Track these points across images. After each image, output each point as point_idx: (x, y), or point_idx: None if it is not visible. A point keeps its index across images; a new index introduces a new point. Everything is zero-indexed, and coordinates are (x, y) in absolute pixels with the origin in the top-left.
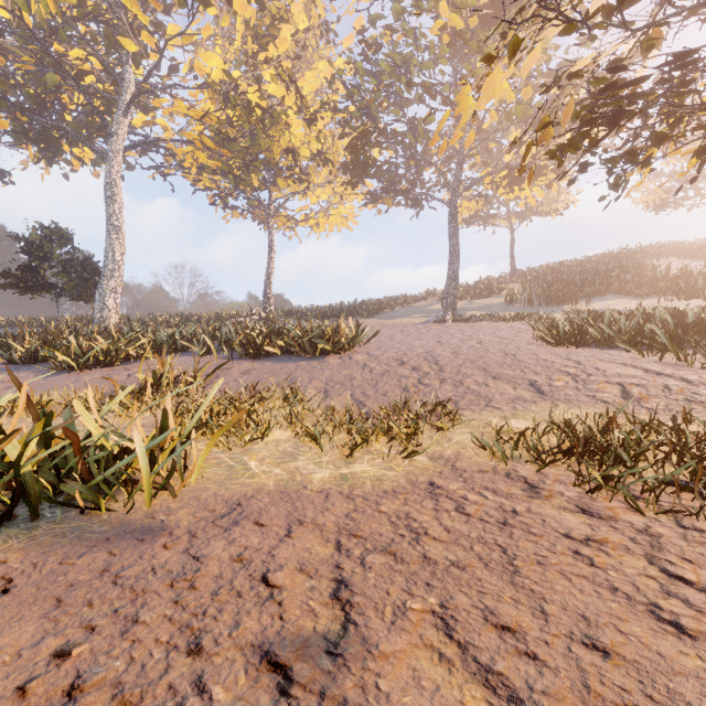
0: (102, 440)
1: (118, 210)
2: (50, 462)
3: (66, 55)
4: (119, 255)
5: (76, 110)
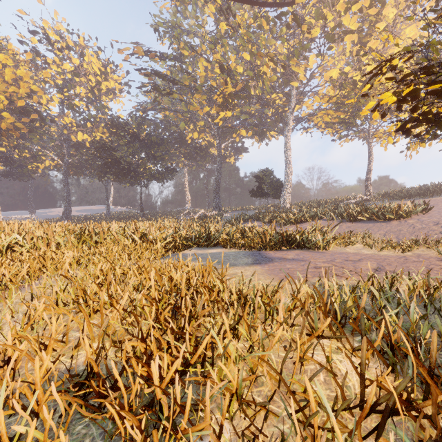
0: (311, 237)
1: (289, 157)
2: (301, 241)
3: (269, 95)
4: (290, 177)
5: (271, 116)
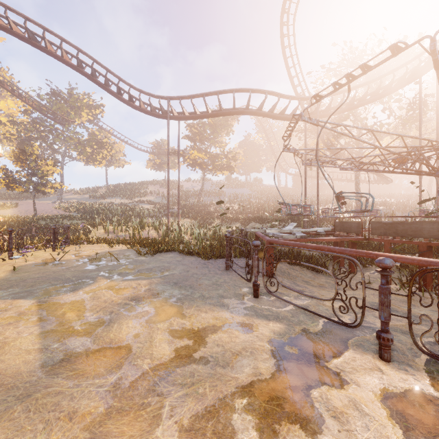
0: None
1: None
2: None
3: None
4: None
5: None
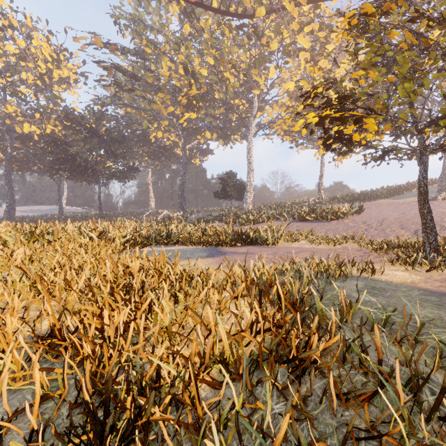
0: (263, 234)
1: (251, 161)
2: (254, 238)
3: (233, 100)
4: (252, 180)
5: (235, 120)
